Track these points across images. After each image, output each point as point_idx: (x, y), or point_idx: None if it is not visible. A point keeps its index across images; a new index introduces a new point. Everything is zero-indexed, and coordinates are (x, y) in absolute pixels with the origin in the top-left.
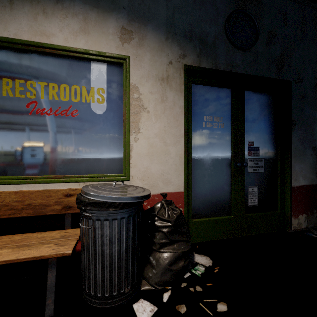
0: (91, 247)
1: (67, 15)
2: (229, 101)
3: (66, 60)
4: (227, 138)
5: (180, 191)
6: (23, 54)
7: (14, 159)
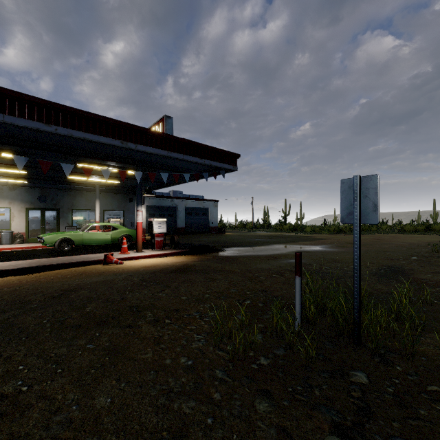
0: (3, 237)
1: None
2: (40, 213)
3: None
4: (40, 221)
5: (25, 232)
6: None
7: None
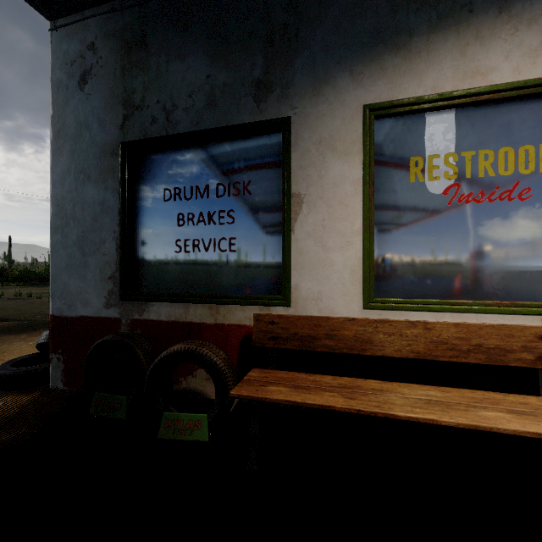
0: None
1: (517, 28)
2: None
3: (508, 105)
4: None
5: None
6: (437, 115)
7: (425, 274)
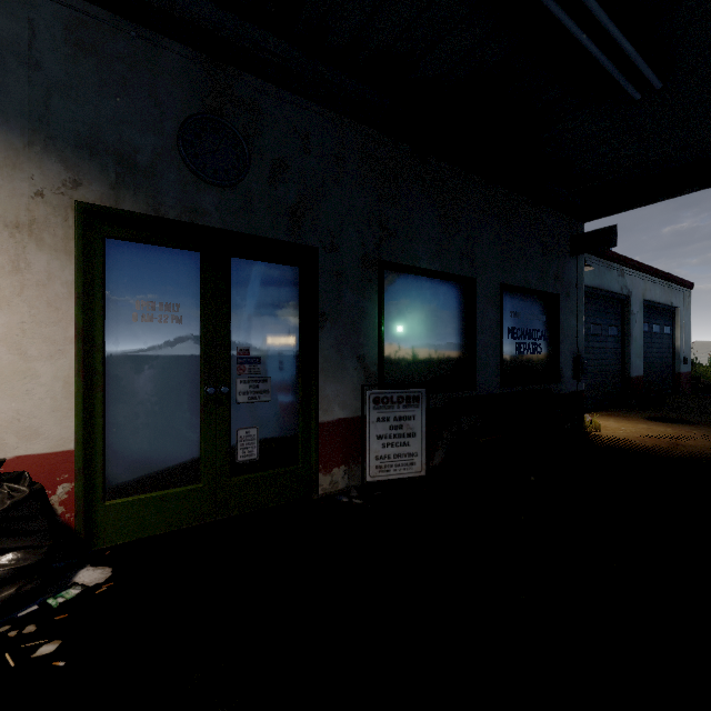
0: None
1: None
2: (195, 275)
3: None
4: (192, 343)
5: (65, 450)
6: None
7: None
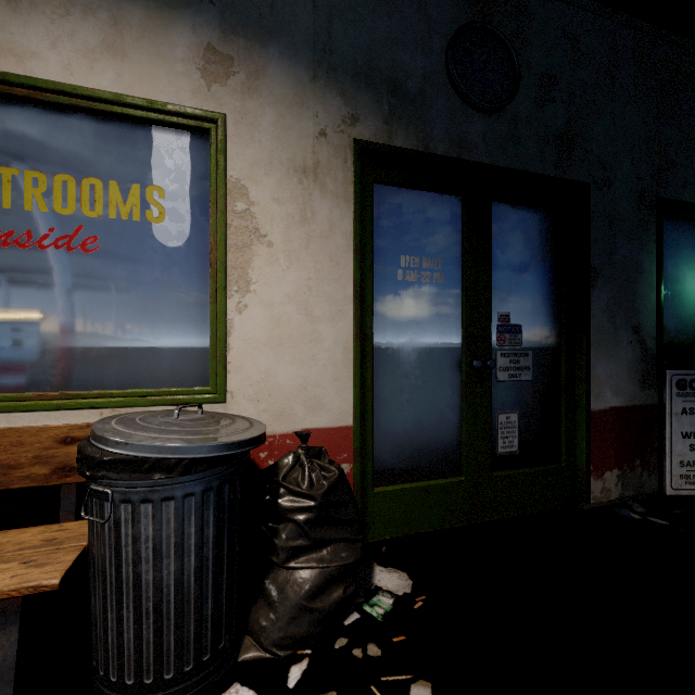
0: (111, 569)
1: (69, 10)
2: (456, 225)
3: (67, 116)
4: (452, 307)
5: (344, 425)
6: None
7: None
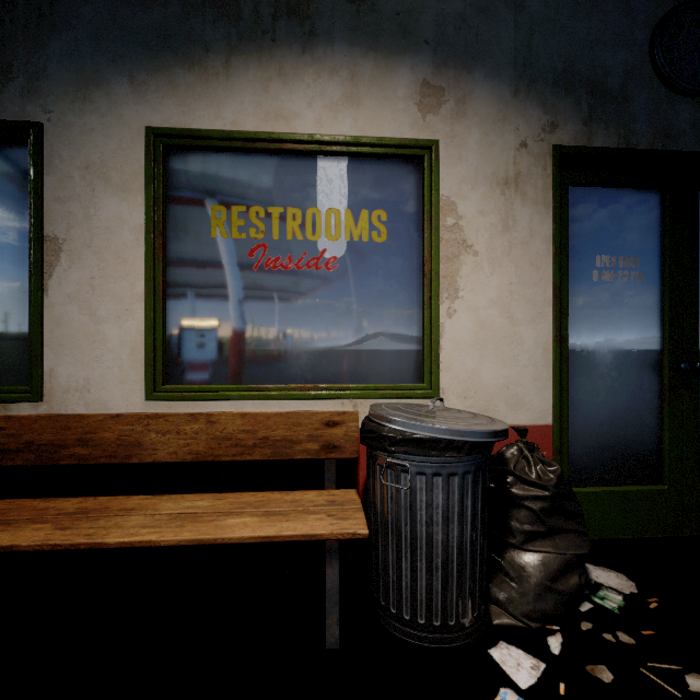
0: (406, 527)
1: (320, 74)
2: (656, 220)
3: (316, 160)
4: (652, 306)
5: (543, 424)
6: (243, 158)
7: (229, 354)
